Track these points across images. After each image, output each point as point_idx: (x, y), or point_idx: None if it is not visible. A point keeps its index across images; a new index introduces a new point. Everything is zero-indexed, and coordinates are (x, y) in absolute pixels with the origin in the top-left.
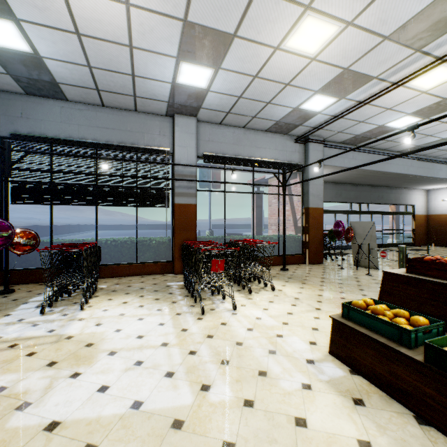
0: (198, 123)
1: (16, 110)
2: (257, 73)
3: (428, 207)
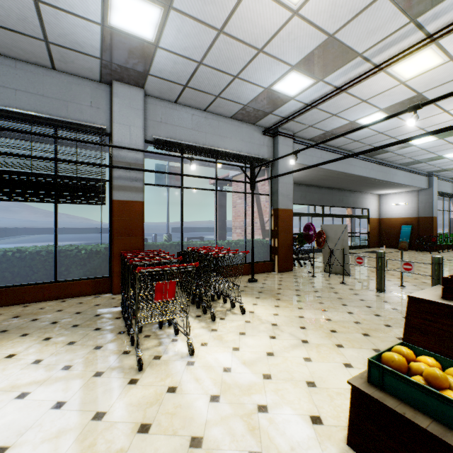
0: (146, 98)
1: None
2: (223, 25)
3: (380, 211)
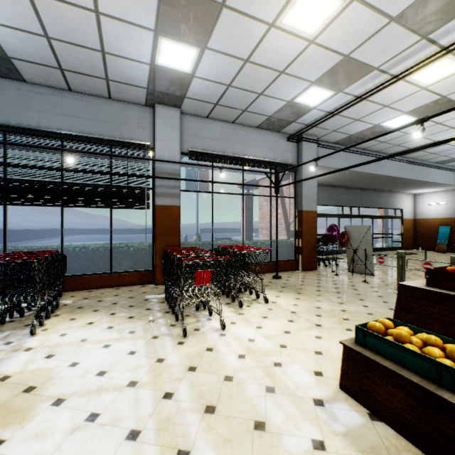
0: (182, 116)
1: None
2: (248, 57)
3: (415, 211)
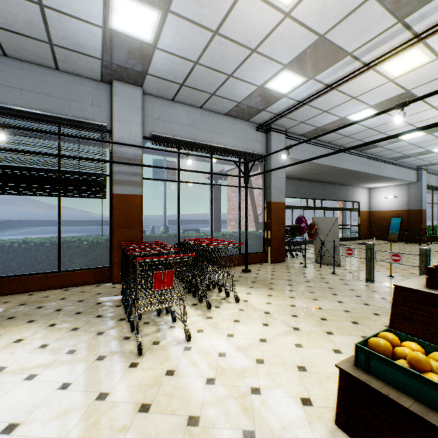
0: (144, 96)
1: None
2: (218, 27)
3: (370, 204)
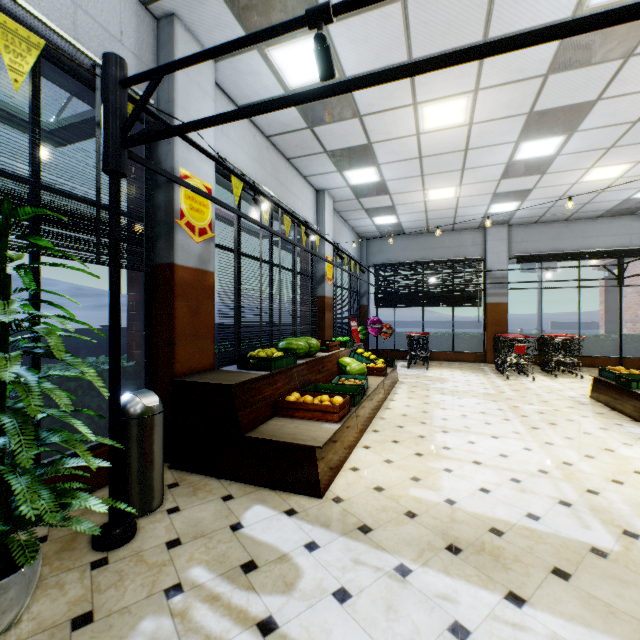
0: (509, 228)
1: (376, 248)
2: (562, 195)
3: None
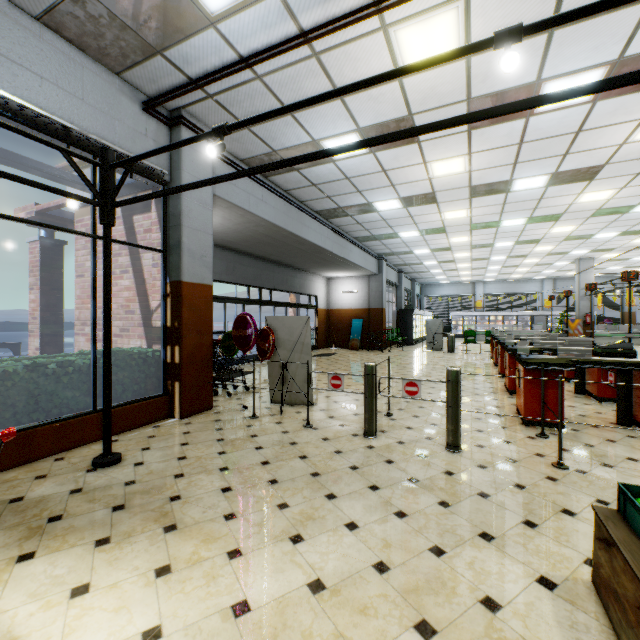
0: None
1: None
2: None
3: (329, 300)
